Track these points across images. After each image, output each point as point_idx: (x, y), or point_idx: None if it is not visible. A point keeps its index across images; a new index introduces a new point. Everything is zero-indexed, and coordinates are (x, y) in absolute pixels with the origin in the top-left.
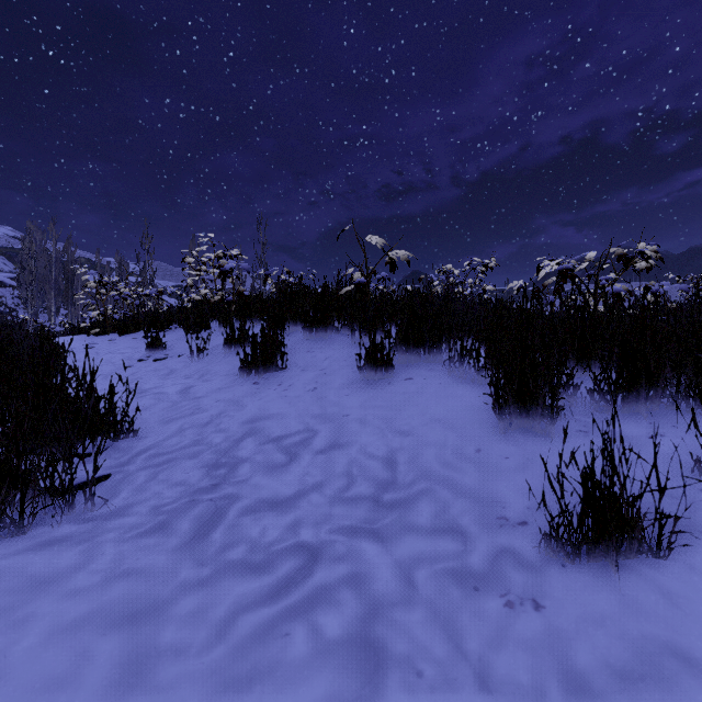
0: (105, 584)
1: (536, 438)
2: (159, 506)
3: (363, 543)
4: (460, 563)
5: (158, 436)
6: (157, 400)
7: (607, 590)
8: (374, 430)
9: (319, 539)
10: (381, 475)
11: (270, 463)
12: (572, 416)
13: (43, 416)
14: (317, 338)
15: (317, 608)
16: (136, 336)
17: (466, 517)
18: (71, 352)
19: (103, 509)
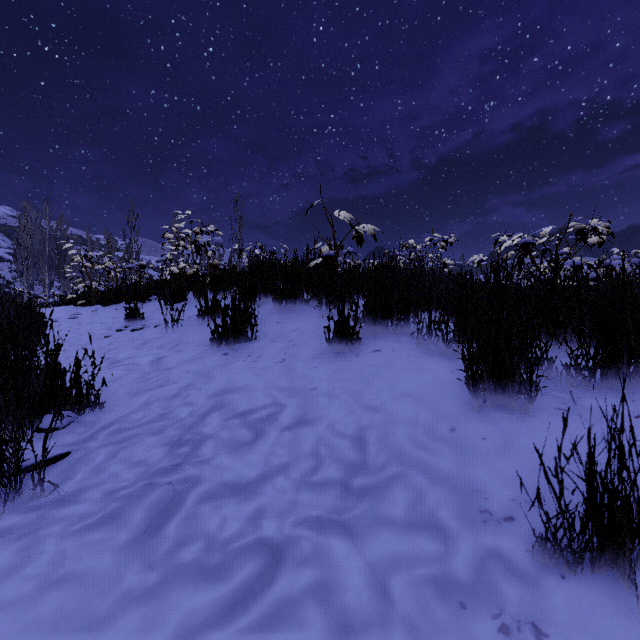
0: (36, 595)
1: (513, 416)
2: (114, 490)
3: (331, 540)
4: (441, 569)
5: (124, 409)
6: (128, 371)
7: (621, 614)
8: (342, 405)
9: (283, 533)
10: (350, 456)
11: (235, 440)
12: (547, 392)
13: (2, 391)
14: (287, 309)
15: (277, 632)
16: (118, 307)
17: (445, 509)
18: (56, 322)
19: (54, 494)
